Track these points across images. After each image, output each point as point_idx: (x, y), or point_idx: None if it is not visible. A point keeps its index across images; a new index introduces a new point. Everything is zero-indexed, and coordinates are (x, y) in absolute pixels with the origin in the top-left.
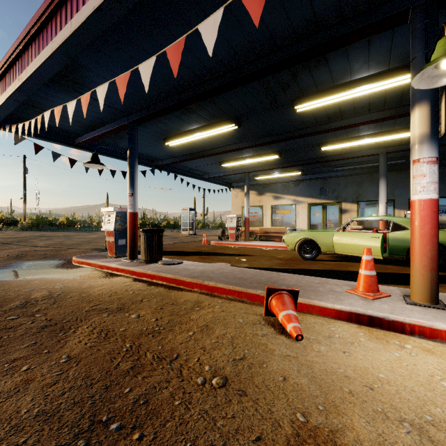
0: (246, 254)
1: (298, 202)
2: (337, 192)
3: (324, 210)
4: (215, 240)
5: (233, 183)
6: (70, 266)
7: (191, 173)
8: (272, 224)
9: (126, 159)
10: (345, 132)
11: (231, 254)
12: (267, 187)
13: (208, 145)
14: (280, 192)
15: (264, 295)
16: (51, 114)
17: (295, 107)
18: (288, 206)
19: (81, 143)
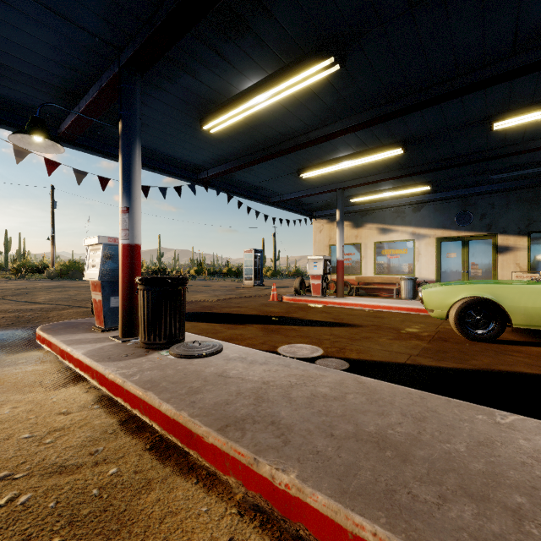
0: (345, 323)
1: (419, 236)
2: (489, 218)
3: (465, 247)
4: (290, 295)
5: (316, 211)
6: (25, 345)
7: (253, 194)
8: (376, 270)
9: (149, 167)
10: None
11: (318, 322)
12: (368, 214)
13: (279, 131)
14: (389, 222)
15: None
16: None
17: None
18: (402, 243)
19: (65, 133)
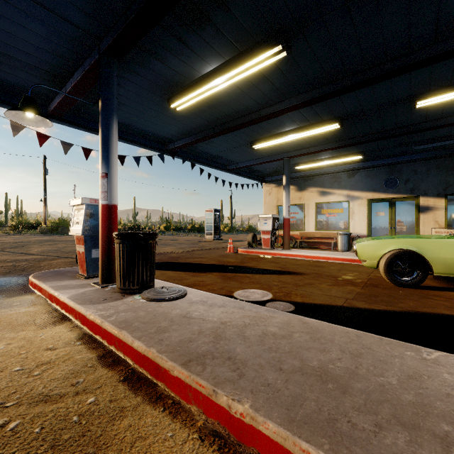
0: (291, 271)
1: (353, 198)
2: (413, 183)
3: (392, 207)
4: (244, 248)
5: (266, 177)
6: (19, 290)
7: (213, 163)
8: (317, 226)
9: (125, 140)
10: None
11: (268, 271)
12: (309, 180)
13: (234, 109)
14: (327, 186)
15: None
16: None
17: None
18: (338, 204)
19: (54, 111)
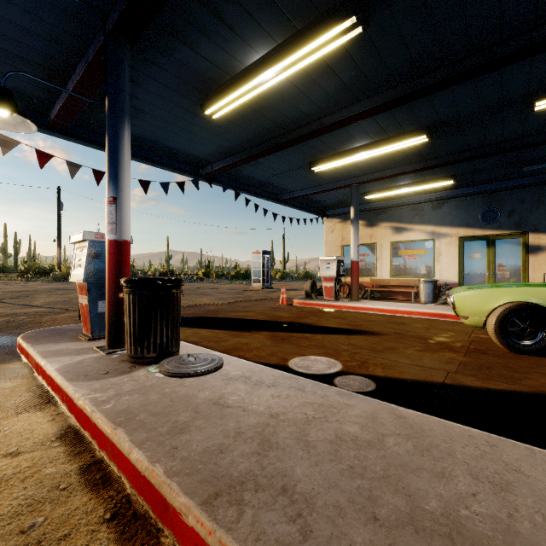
0: (363, 330)
1: (440, 235)
2: (519, 215)
3: (490, 247)
4: (301, 298)
5: (328, 210)
6: (3, 355)
7: (262, 192)
8: (393, 272)
9: (149, 161)
10: None
11: (332, 329)
12: (383, 213)
13: (289, 117)
14: (406, 221)
15: None
16: None
17: None
18: (420, 243)
19: (55, 121)
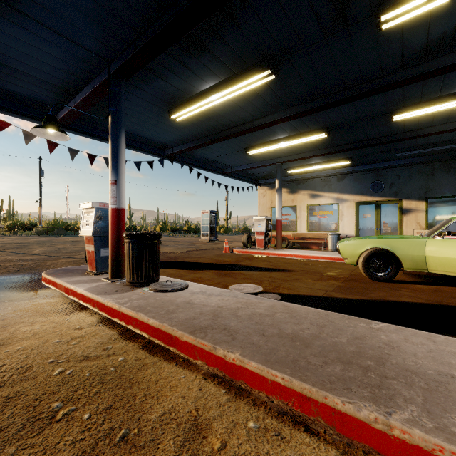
0: (281, 269)
1: (342, 201)
2: (397, 187)
3: (378, 210)
4: (239, 248)
5: (260, 180)
6: (34, 286)
7: (210, 167)
8: (309, 228)
9: (126, 146)
10: (440, 85)
11: (260, 268)
12: (302, 183)
13: (230, 120)
14: (319, 189)
15: (387, 430)
16: (3, 68)
17: (383, 17)
18: (329, 206)
19: (62, 120)
